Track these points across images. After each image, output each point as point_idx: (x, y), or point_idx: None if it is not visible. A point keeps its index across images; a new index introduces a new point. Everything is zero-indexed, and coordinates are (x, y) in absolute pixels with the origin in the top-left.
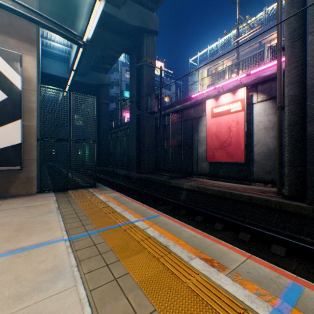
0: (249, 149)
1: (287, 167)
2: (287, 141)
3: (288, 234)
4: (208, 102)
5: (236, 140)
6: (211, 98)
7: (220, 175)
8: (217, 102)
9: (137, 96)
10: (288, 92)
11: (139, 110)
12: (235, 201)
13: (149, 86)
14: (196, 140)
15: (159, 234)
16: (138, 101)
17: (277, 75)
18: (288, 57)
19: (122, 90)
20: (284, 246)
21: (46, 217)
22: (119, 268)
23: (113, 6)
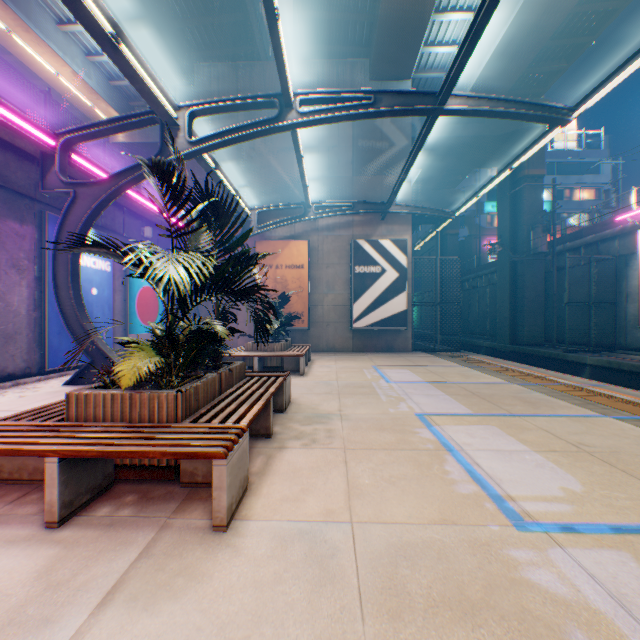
0: None
1: None
2: None
3: None
4: (639, 233)
5: None
6: None
7: None
8: None
9: (510, 229)
10: None
11: (514, 249)
12: None
13: (532, 210)
14: (623, 292)
15: (527, 371)
16: (511, 237)
17: None
18: None
19: (480, 201)
20: None
21: (440, 360)
22: (500, 373)
23: (473, 125)
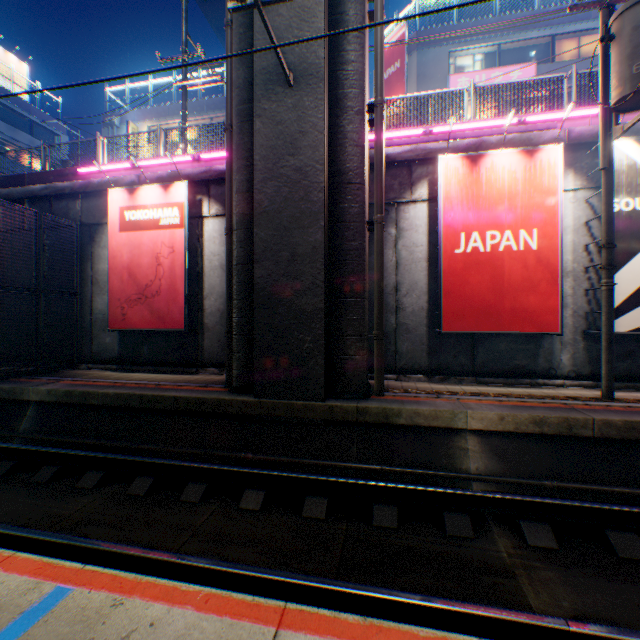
0: (198, 305)
1: (237, 336)
2: (237, 291)
3: (227, 455)
4: (114, 193)
5: (171, 285)
6: (125, 186)
7: (145, 360)
8: (133, 199)
9: None
10: (238, 207)
11: None
12: (151, 412)
13: None
14: (91, 278)
15: None
16: None
17: (227, 172)
18: (238, 146)
19: None
20: (208, 481)
21: None
22: None
23: None
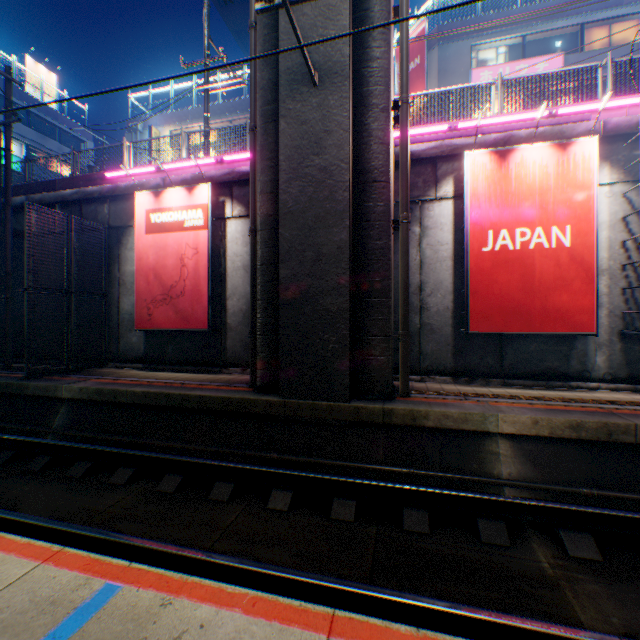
0: (221, 305)
1: (261, 336)
2: (261, 291)
3: (253, 455)
4: (140, 196)
5: (195, 286)
6: (150, 190)
7: (169, 359)
8: (159, 201)
9: None
10: (262, 208)
11: None
12: (177, 410)
13: None
14: (118, 279)
15: None
16: None
17: (251, 173)
18: (262, 147)
19: None
20: (235, 480)
21: None
22: None
23: None
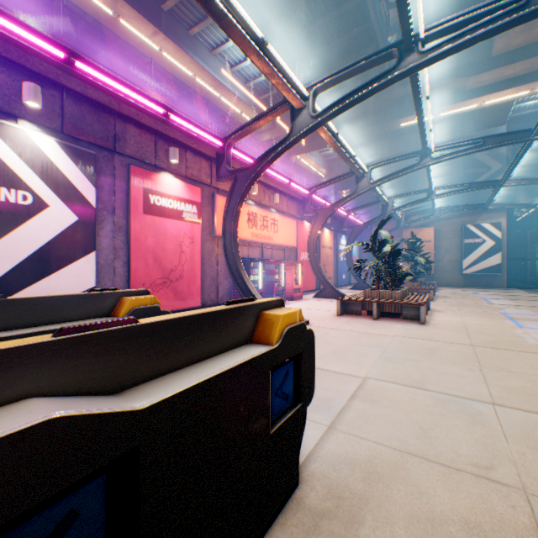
0: None
1: None
2: None
3: None
4: None
5: None
6: None
7: None
8: None
9: None
10: None
11: None
12: None
13: None
14: None
15: None
16: None
17: None
18: None
19: None
20: None
21: (519, 291)
22: None
23: None
